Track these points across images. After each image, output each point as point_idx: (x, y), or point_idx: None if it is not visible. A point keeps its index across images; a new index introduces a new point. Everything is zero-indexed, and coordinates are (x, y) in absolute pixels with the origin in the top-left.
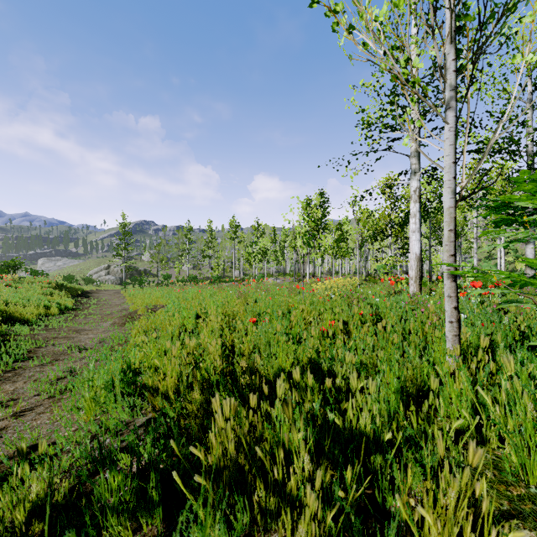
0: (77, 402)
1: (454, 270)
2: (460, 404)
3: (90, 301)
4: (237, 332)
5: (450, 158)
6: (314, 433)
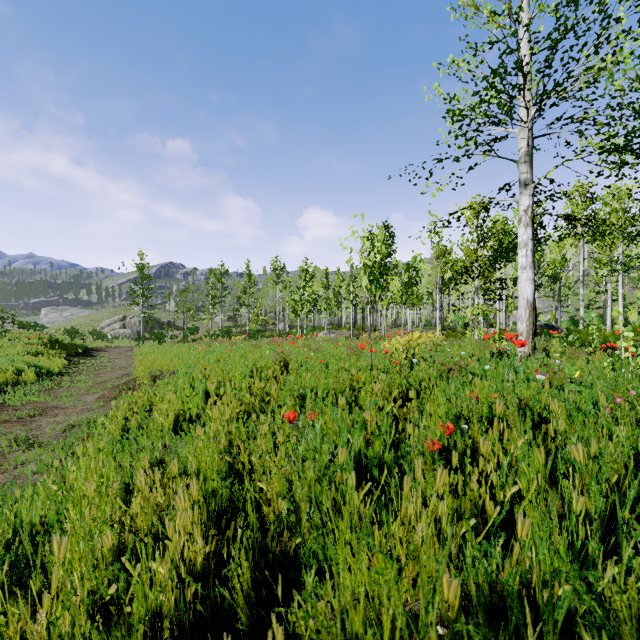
0: None
1: None
2: None
3: (89, 362)
4: (256, 444)
5: None
6: None
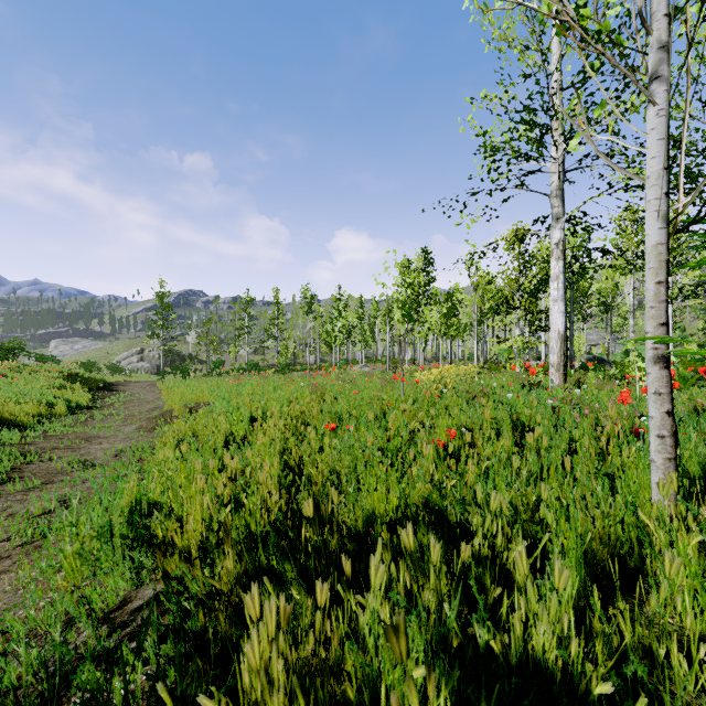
0: (52, 559)
1: (666, 349)
2: (700, 589)
3: (113, 397)
4: (306, 446)
5: (658, 161)
6: (449, 680)
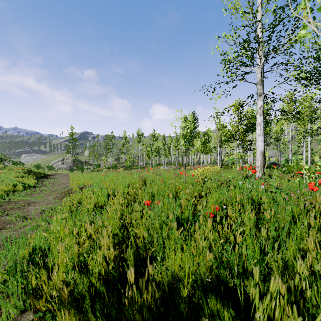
0: None
1: None
2: None
3: (47, 181)
4: (133, 214)
5: None
6: None
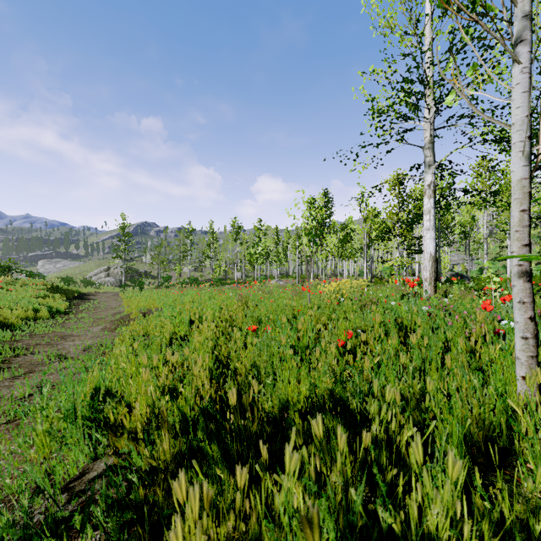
0: (26, 436)
1: (528, 266)
2: None
3: (85, 304)
4: (232, 344)
5: (522, 110)
6: None
